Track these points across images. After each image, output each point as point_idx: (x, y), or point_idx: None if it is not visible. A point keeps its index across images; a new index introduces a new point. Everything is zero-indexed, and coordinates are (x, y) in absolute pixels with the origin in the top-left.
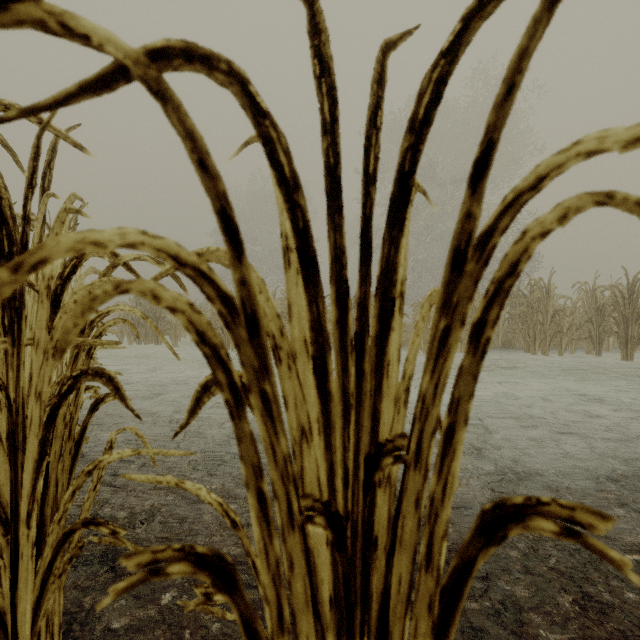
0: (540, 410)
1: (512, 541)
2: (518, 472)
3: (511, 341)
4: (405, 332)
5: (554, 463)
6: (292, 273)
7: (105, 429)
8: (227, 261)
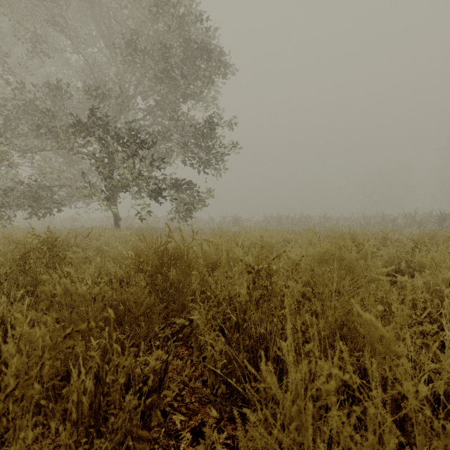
0: None
1: None
2: None
3: None
4: None
5: None
6: None
7: None
8: None
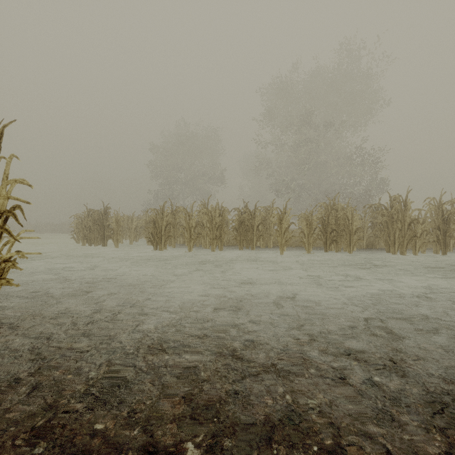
0: (427, 308)
1: None
2: (451, 397)
3: (373, 243)
4: (293, 236)
5: None
6: None
7: (19, 333)
8: None
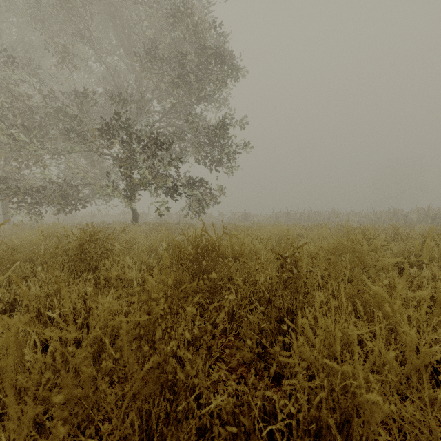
0: None
1: None
2: None
3: None
4: None
5: None
6: None
7: None
8: None
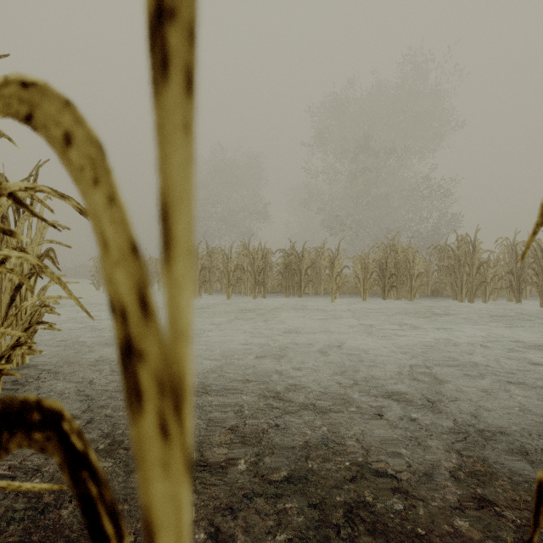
0: (481, 357)
1: (494, 527)
2: (477, 429)
3: (439, 290)
4: (346, 282)
5: (511, 418)
6: (171, 93)
7: (60, 378)
8: (22, 107)
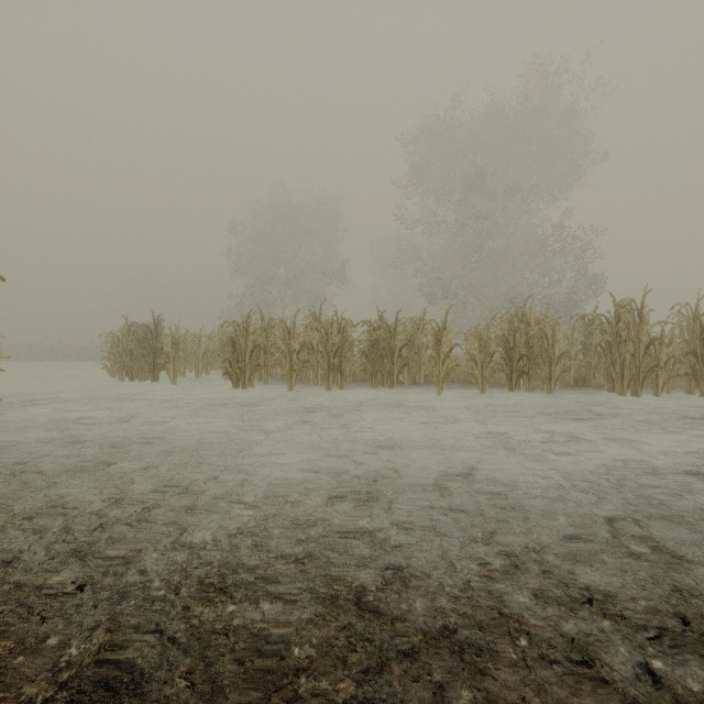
0: None
1: None
2: None
3: (586, 377)
4: (457, 366)
5: None
6: None
7: None
8: None
